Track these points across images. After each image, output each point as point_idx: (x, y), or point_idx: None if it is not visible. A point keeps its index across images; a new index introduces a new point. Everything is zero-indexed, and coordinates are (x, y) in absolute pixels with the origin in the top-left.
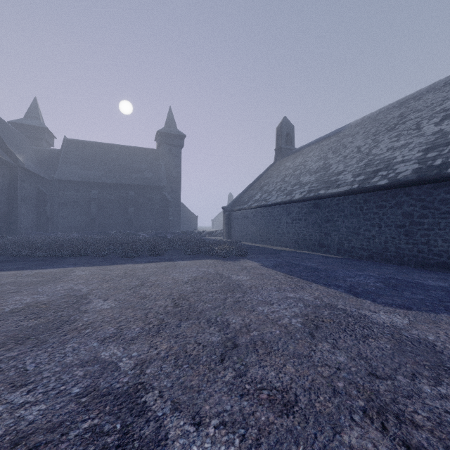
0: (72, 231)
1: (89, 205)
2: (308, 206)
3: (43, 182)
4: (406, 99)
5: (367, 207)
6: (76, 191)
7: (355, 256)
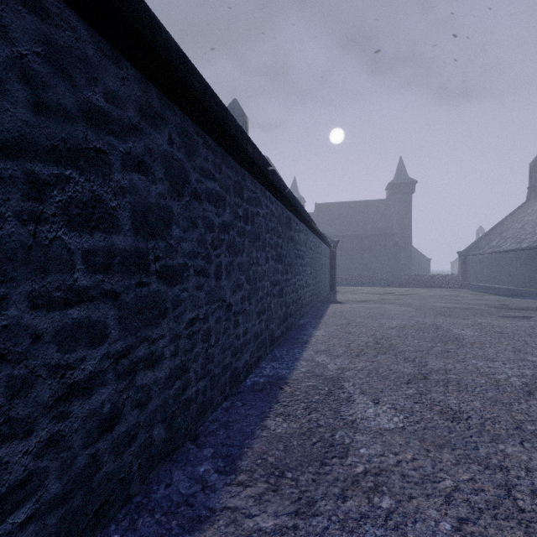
0: None
1: None
2: (532, 253)
3: None
4: None
5: None
6: None
7: None
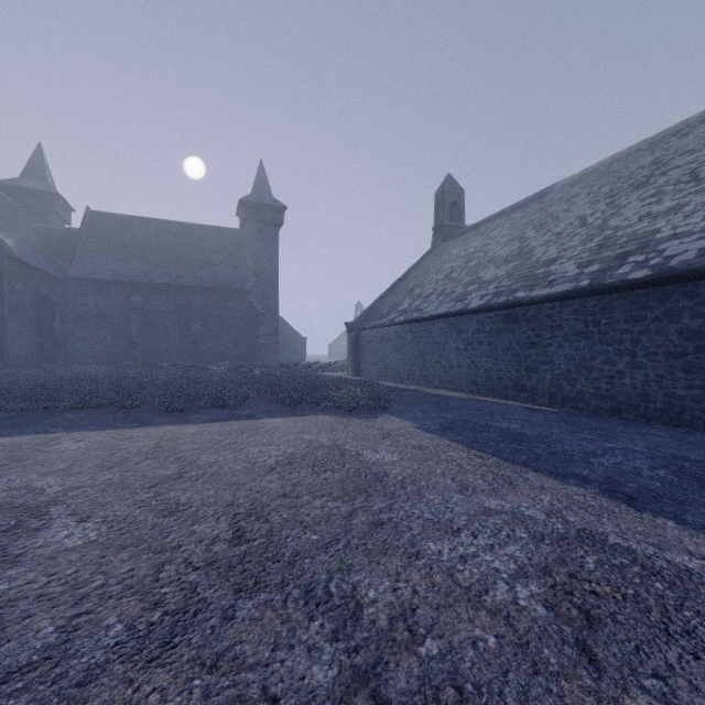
0: (99, 363)
1: (127, 320)
2: (495, 319)
3: (50, 282)
4: (662, 136)
5: (608, 319)
6: (106, 297)
7: (584, 409)
